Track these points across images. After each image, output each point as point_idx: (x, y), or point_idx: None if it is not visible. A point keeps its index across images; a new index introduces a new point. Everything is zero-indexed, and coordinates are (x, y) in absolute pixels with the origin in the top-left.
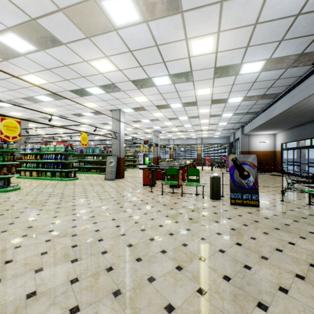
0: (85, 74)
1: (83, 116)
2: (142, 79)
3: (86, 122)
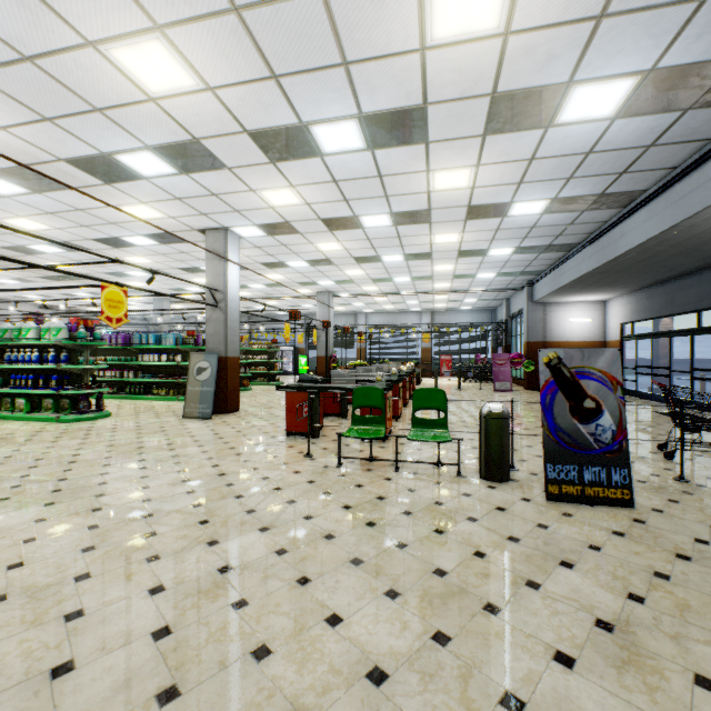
0: (102, 101)
1: (128, 247)
2: (281, 127)
3: (141, 264)
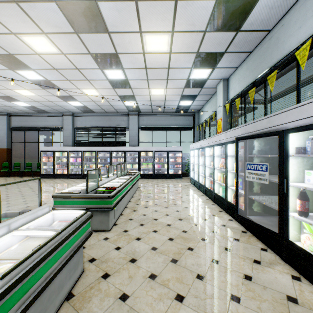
0: None
1: None
2: None
3: None
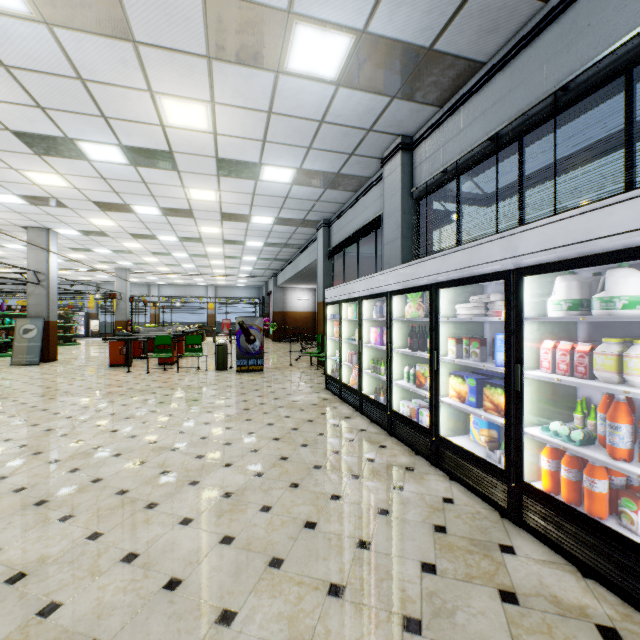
0: None
1: None
2: (114, 203)
3: None
